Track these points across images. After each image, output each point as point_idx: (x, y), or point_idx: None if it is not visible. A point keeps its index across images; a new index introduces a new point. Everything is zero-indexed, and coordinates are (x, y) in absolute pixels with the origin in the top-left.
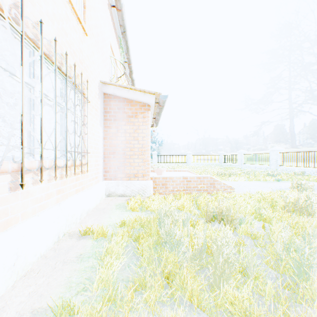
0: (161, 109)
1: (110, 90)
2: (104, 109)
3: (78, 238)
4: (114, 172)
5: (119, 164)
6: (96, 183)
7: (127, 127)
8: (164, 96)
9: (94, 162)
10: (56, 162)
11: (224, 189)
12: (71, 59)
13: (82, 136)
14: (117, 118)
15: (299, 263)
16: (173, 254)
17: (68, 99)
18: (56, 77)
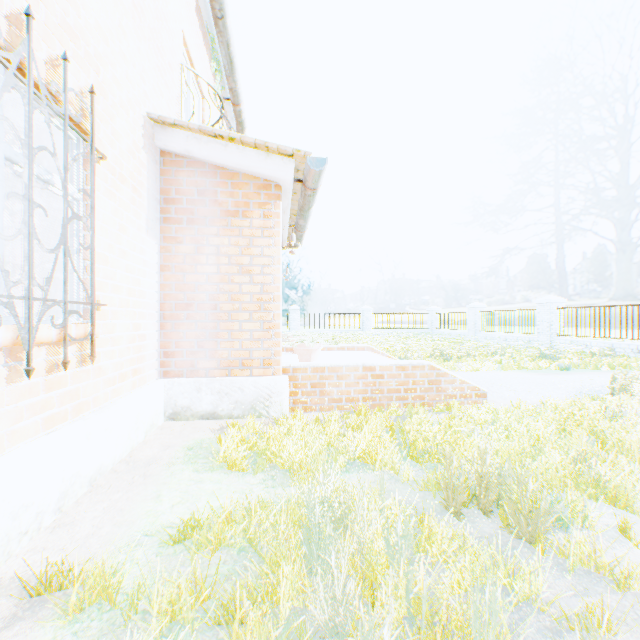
0: (309, 199)
1: (177, 143)
2: (162, 193)
3: (7, 616)
4: (188, 356)
5: (201, 334)
6: (136, 387)
7: (222, 240)
8: (318, 161)
9: (129, 330)
10: None
11: (463, 396)
12: (22, 1)
13: (70, 252)
14: (196, 216)
15: None
16: None
17: None
18: None
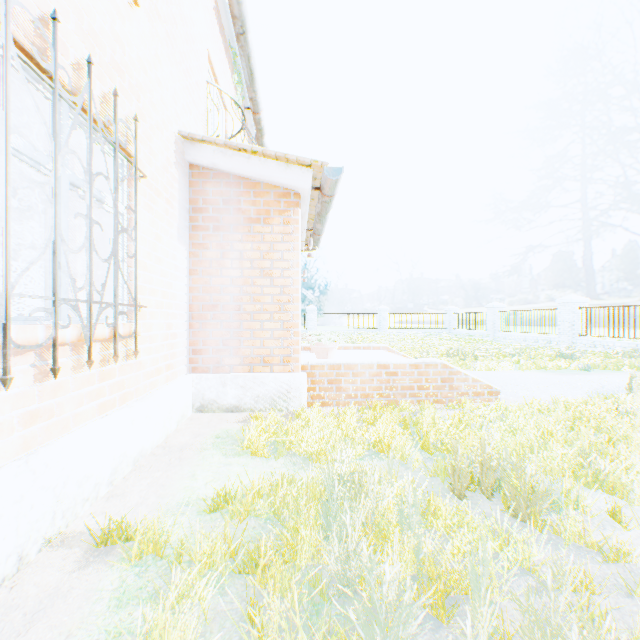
0: (326, 205)
1: (205, 157)
2: (190, 203)
3: (81, 560)
4: (214, 353)
5: (226, 333)
6: (169, 381)
7: (245, 246)
8: (335, 171)
9: (163, 329)
10: (9, 333)
11: (475, 394)
12: (83, 49)
13: (119, 261)
14: (221, 224)
15: None
16: None
17: (63, 152)
18: (7, 69)
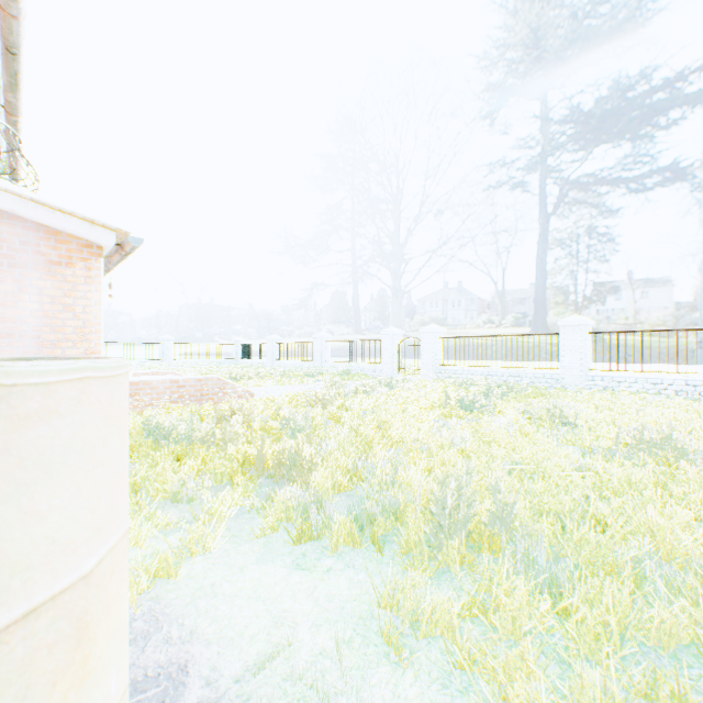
0: (125, 256)
1: (4, 203)
2: None
3: None
4: None
5: None
6: None
7: (46, 284)
8: (138, 240)
9: None
10: None
11: (240, 396)
12: None
13: None
14: (18, 261)
15: (293, 430)
16: (183, 445)
17: None
18: None
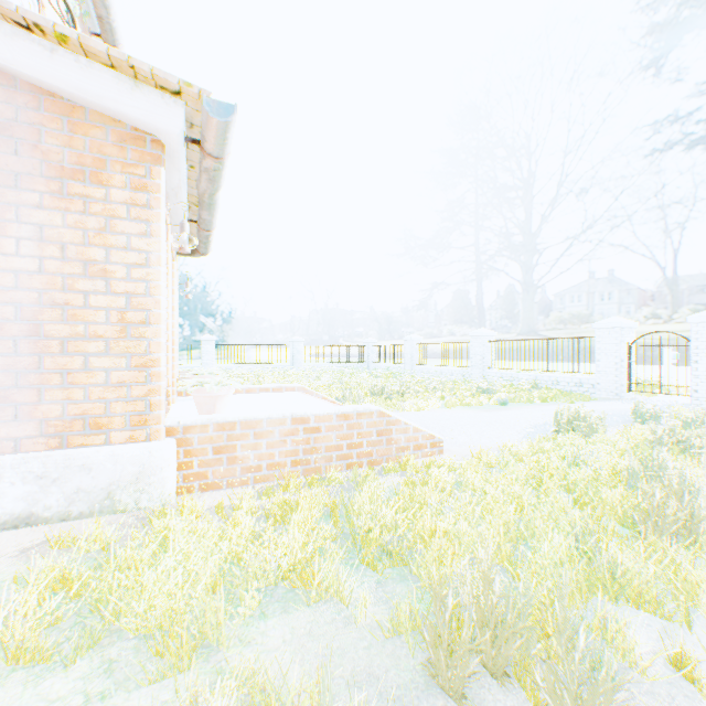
0: (213, 176)
1: None
2: None
3: None
4: None
5: (4, 378)
6: None
7: (49, 217)
8: (223, 108)
9: None
10: None
11: (417, 447)
12: None
13: None
14: None
15: None
16: None
17: None
18: None
